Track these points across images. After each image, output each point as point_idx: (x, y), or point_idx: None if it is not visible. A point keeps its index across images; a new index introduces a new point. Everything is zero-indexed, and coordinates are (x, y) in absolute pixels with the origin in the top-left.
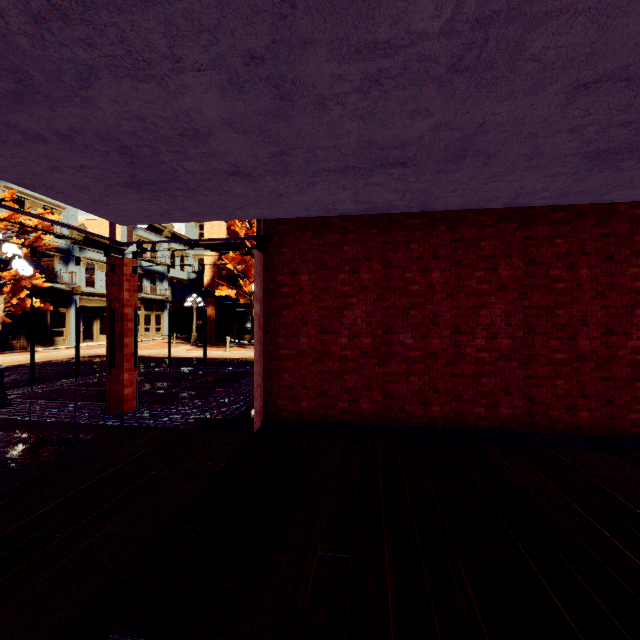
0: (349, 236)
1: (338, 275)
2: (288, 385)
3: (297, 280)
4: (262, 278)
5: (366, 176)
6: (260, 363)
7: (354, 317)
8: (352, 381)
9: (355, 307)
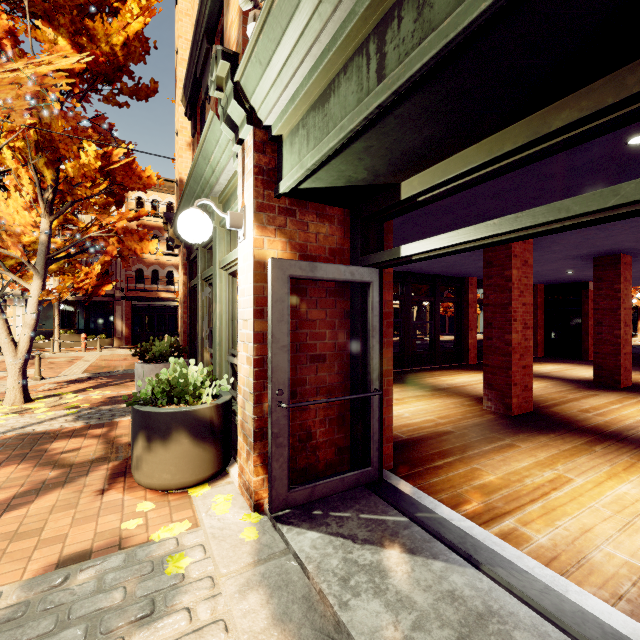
0: None
1: None
2: None
3: None
4: None
5: None
6: None
7: None
8: None
9: None
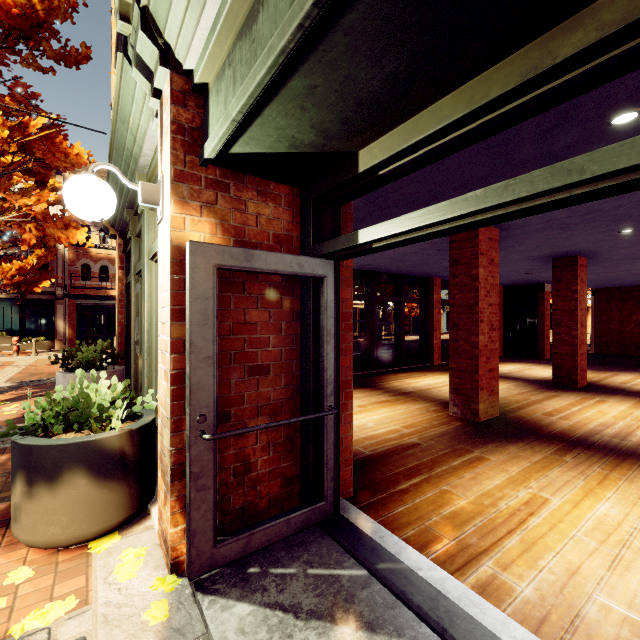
0: (634, 289)
1: (629, 303)
2: (605, 342)
3: (609, 305)
4: (593, 304)
5: (632, 283)
6: (592, 333)
7: (637, 318)
8: (636, 341)
9: (637, 314)
